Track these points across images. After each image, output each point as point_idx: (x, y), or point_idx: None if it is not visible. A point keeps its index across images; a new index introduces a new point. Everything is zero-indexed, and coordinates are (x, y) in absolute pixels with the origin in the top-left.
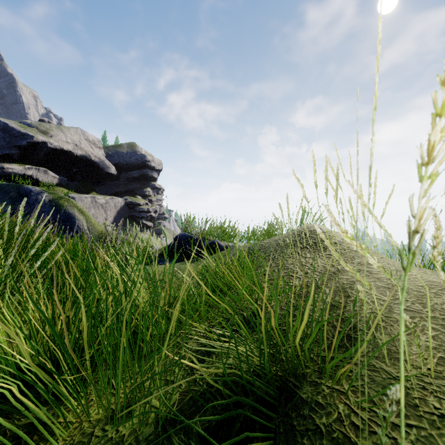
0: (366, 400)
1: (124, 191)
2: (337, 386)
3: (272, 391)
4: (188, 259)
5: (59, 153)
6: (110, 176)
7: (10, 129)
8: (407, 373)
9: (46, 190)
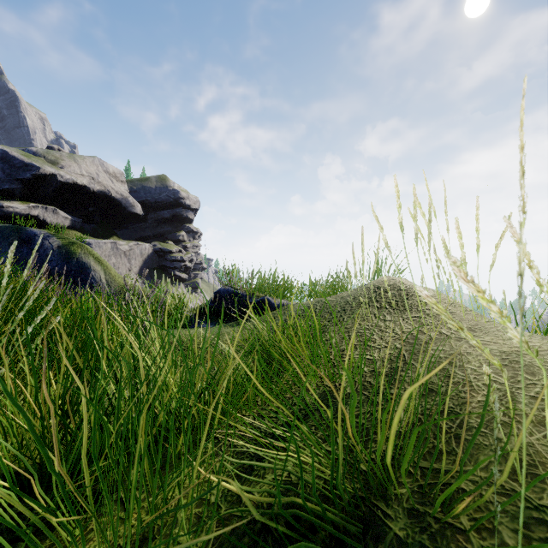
0: (500, 547)
1: (152, 235)
2: (450, 518)
3: (354, 525)
4: (231, 320)
5: (72, 188)
6: (135, 217)
7: (10, 159)
8: None
9: (54, 233)
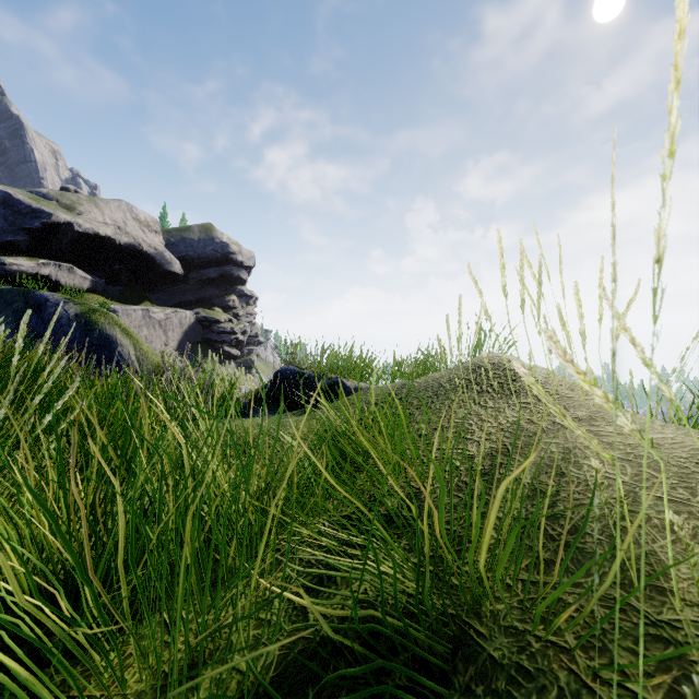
0: (608, 667)
1: (194, 300)
2: (553, 636)
3: (441, 645)
4: (295, 408)
5: (92, 240)
6: (173, 277)
7: (14, 203)
8: (676, 614)
9: (70, 298)
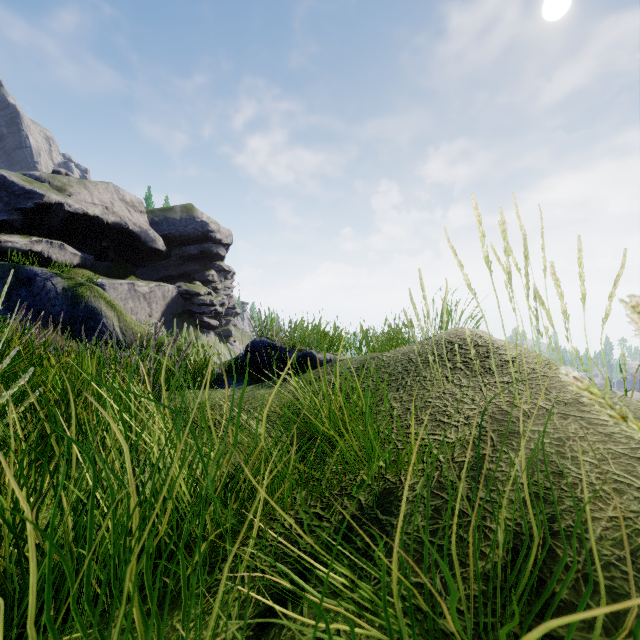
0: None
1: (176, 275)
2: None
3: None
4: (266, 378)
5: (81, 219)
6: (157, 254)
7: (9, 185)
8: None
9: (58, 273)
